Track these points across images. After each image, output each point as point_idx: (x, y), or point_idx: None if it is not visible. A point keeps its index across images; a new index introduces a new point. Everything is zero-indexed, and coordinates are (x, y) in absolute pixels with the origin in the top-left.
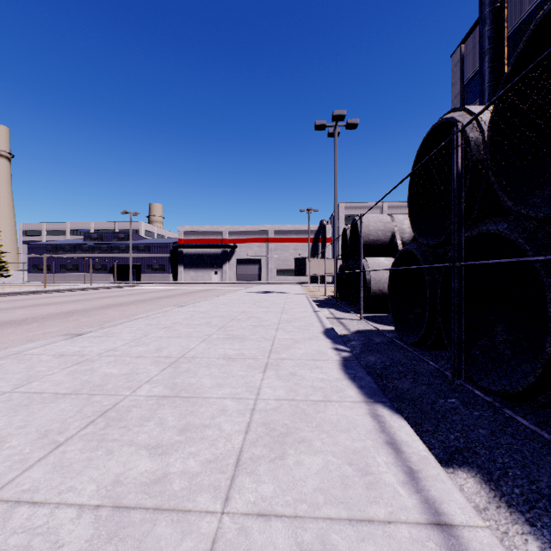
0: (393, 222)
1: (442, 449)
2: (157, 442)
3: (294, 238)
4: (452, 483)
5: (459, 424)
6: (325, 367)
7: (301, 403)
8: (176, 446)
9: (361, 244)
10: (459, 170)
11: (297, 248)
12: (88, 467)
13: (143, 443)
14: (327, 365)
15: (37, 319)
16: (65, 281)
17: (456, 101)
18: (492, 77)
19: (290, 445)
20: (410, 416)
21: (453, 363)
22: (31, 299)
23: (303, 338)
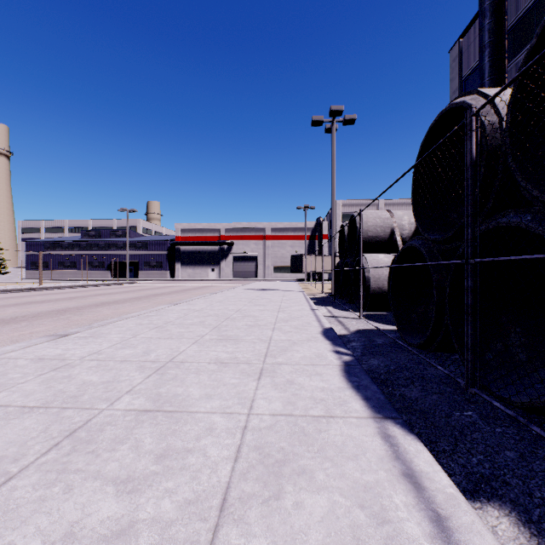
0: (393, 218)
1: (465, 476)
2: (128, 474)
3: (291, 235)
4: (492, 537)
5: (481, 443)
6: (325, 373)
7: (300, 419)
8: (150, 479)
9: (360, 241)
10: (473, 157)
11: (294, 245)
12: (37, 511)
13: (111, 476)
14: (328, 371)
15: (27, 318)
16: (62, 278)
17: (455, 96)
18: (492, 71)
19: (288, 478)
20: (422, 431)
21: (466, 370)
22: (25, 296)
23: (301, 340)
